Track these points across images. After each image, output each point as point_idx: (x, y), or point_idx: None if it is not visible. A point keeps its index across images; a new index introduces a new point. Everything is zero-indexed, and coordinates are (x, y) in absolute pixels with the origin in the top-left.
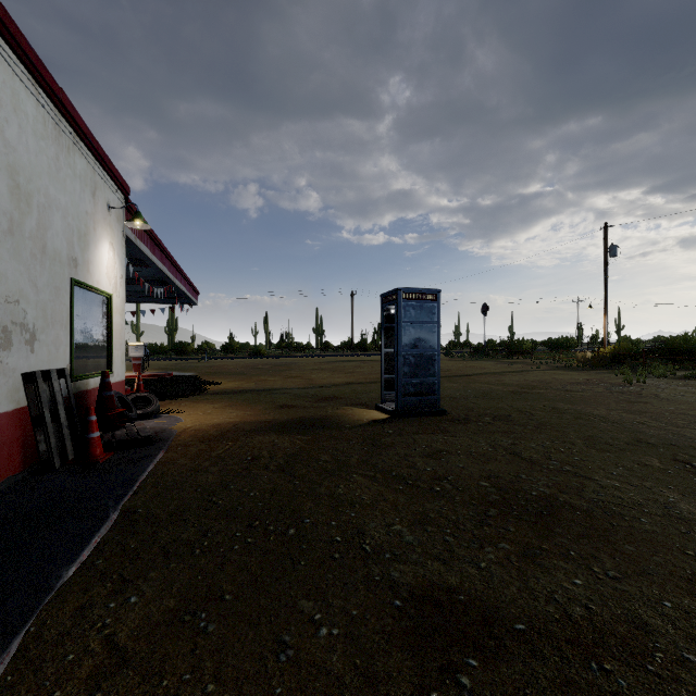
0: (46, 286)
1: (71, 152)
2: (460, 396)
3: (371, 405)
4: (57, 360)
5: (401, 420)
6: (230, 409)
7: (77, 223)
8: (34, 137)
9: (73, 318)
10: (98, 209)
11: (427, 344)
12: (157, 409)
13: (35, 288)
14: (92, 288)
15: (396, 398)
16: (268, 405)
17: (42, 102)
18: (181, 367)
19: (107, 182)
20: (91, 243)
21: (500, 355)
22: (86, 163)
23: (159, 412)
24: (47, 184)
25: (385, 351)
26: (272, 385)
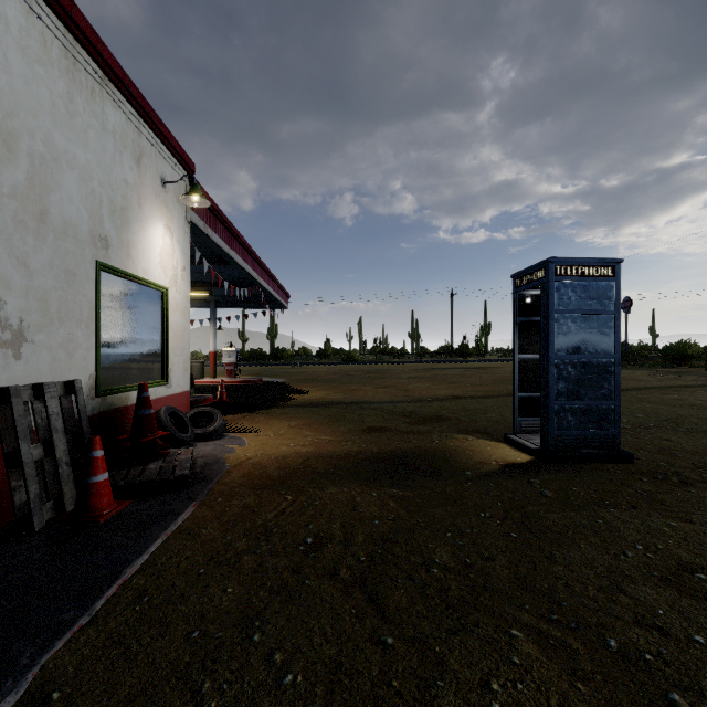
0: (47, 268)
1: (97, 98)
2: (631, 424)
3: (494, 433)
4: (69, 369)
5: (557, 468)
6: (306, 430)
7: (109, 192)
8: (21, 56)
9: (99, 313)
10: (146, 181)
11: (598, 346)
12: (219, 428)
13: (24, 269)
14: (135, 278)
15: (543, 430)
16: (353, 425)
17: (40, 13)
18: (273, 372)
19: (160, 151)
20: (134, 221)
21: (650, 362)
22: (125, 119)
23: (226, 430)
24: (49, 128)
25: (519, 358)
26: (362, 396)
